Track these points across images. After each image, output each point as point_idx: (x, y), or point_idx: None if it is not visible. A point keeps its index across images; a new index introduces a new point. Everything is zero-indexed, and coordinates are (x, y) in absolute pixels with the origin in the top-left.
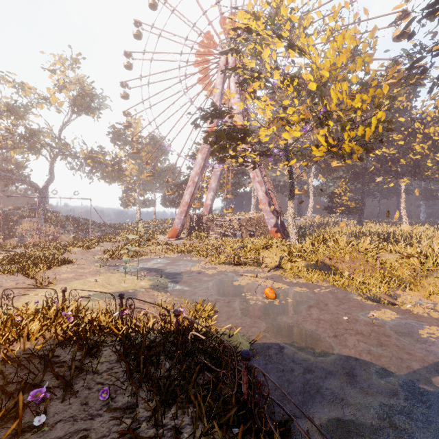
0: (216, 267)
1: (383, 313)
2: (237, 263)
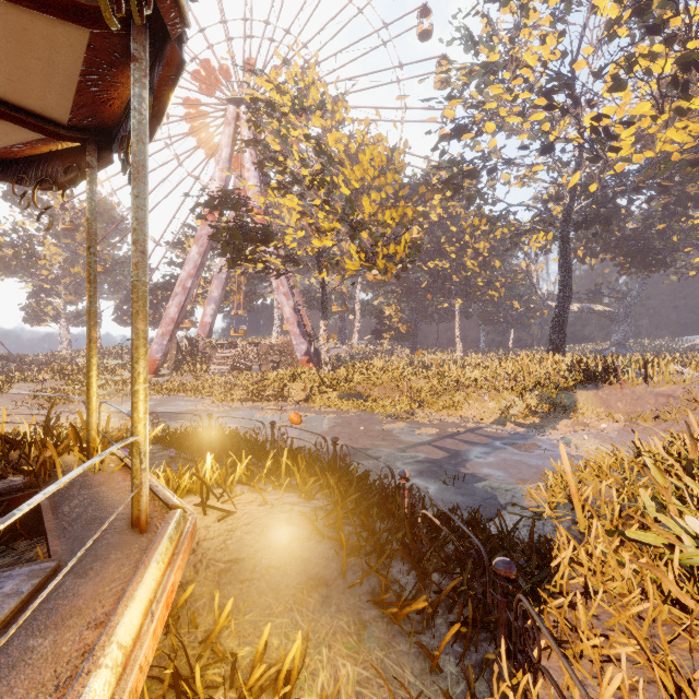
0: (228, 404)
1: (395, 424)
2: (257, 399)
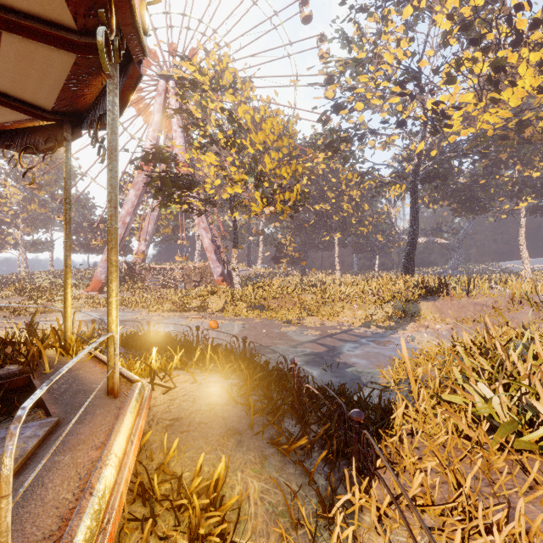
0: (160, 314)
1: (289, 328)
2: (183, 310)
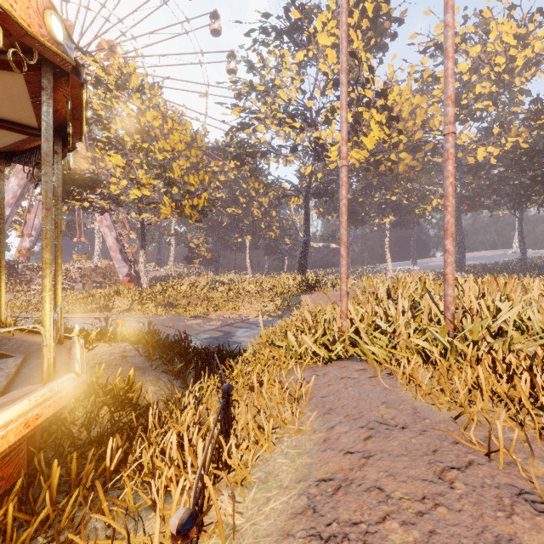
0: None
1: (195, 321)
2: (84, 311)
